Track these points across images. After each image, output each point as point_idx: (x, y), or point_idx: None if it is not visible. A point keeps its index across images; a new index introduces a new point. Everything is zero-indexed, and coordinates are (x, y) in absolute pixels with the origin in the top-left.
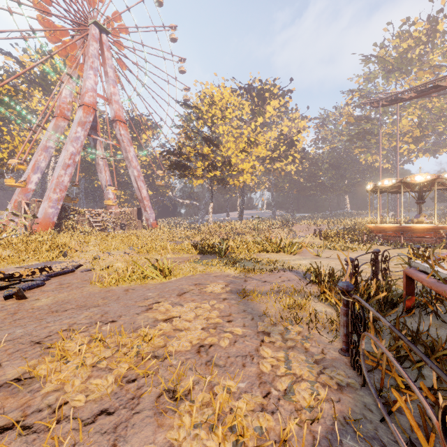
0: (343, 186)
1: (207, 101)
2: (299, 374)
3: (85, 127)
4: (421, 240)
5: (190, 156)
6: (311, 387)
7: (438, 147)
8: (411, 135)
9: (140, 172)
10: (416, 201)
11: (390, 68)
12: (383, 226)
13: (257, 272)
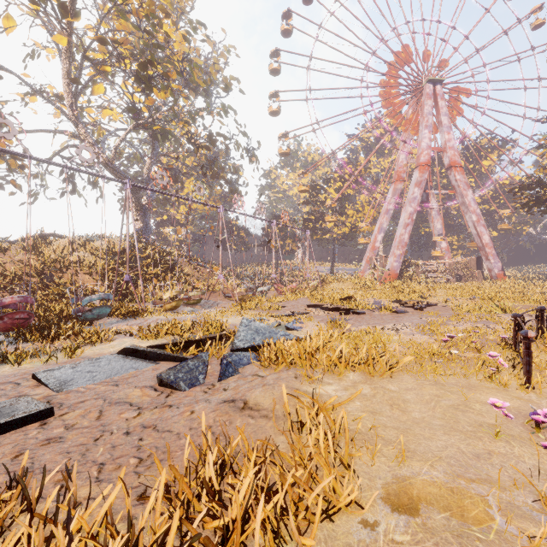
0: None
1: None
2: None
3: (421, 186)
4: None
5: None
6: None
7: None
8: None
9: (479, 216)
10: None
11: None
12: None
13: None
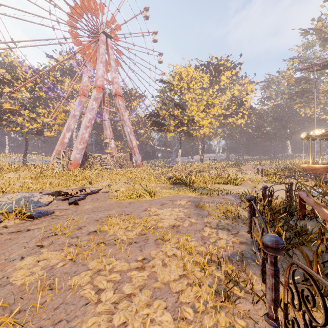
0: (284, 135)
1: (177, 78)
2: (221, 237)
3: (97, 101)
4: None
5: (165, 117)
6: (226, 241)
7: None
8: None
9: (131, 129)
10: None
11: (327, 37)
12: (314, 166)
13: (209, 195)
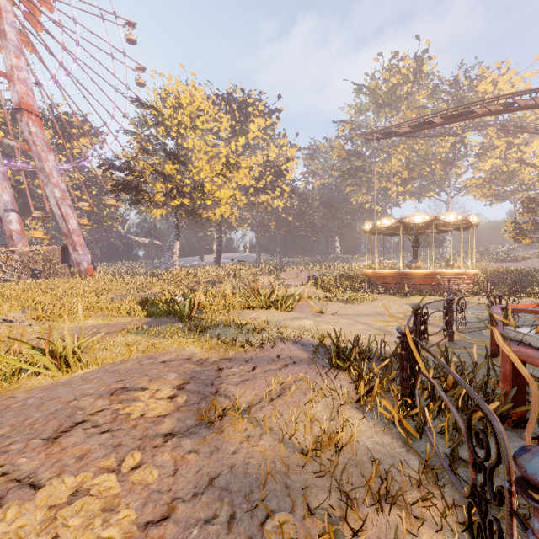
0: (334, 228)
1: (170, 102)
2: None
3: None
4: (419, 287)
5: (144, 174)
6: None
7: (423, 191)
8: (400, 177)
9: (65, 193)
10: (412, 244)
11: (381, 103)
12: (382, 272)
13: (240, 349)
